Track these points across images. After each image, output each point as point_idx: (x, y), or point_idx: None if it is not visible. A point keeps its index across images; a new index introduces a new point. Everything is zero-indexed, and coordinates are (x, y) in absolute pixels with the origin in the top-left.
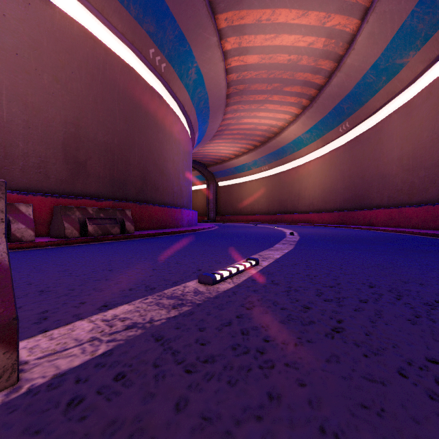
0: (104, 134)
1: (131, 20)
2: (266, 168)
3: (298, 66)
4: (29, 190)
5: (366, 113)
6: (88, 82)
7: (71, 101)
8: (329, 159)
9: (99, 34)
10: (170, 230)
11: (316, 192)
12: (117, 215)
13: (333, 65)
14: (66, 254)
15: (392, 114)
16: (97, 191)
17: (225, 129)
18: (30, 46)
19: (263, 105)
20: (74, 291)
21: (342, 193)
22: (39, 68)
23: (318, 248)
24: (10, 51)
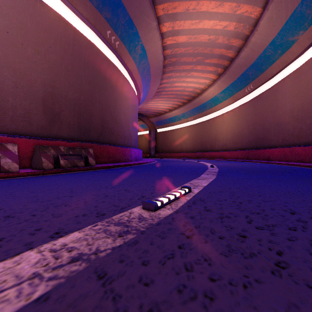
0: (73, 93)
1: (93, 9)
2: (191, 119)
3: (216, 44)
4: (16, 133)
5: (266, 78)
6: (61, 54)
7: (49, 68)
8: (238, 112)
9: (69, 19)
10: (122, 164)
11: (228, 136)
12: (82, 152)
13: (241, 43)
14: (41, 182)
15: (285, 78)
16: (68, 135)
17: (162, 91)
18: (18, 26)
19: (190, 73)
20: (35, 216)
21: (247, 137)
22: (24, 43)
23: (235, 178)
24: (2, 30)
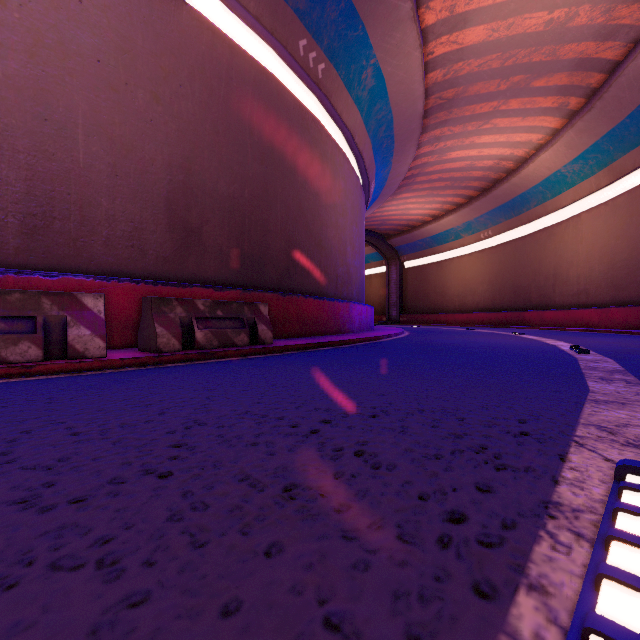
0: (229, 183)
1: None
2: (488, 233)
3: (567, 32)
4: (116, 274)
5: None
6: (203, 100)
7: (179, 132)
8: (626, 205)
9: (221, 25)
10: (332, 339)
11: (594, 269)
12: (245, 312)
13: None
14: (132, 389)
15: None
16: (217, 275)
17: (418, 174)
18: (118, 47)
19: (489, 121)
20: None
21: None
22: (131, 81)
23: None
24: (89, 57)
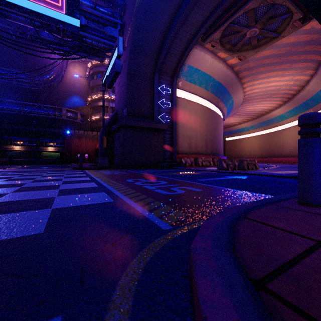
0: (210, 135)
1: (217, 98)
2: (259, 130)
3: (280, 89)
4: (200, 154)
5: None
6: (208, 122)
7: (206, 129)
8: None
9: (208, 105)
10: None
11: (294, 145)
12: None
13: (300, 88)
14: None
15: None
16: (209, 153)
17: (235, 113)
18: (201, 119)
19: (260, 102)
20: None
21: None
22: (202, 123)
23: (282, 167)
24: (198, 122)
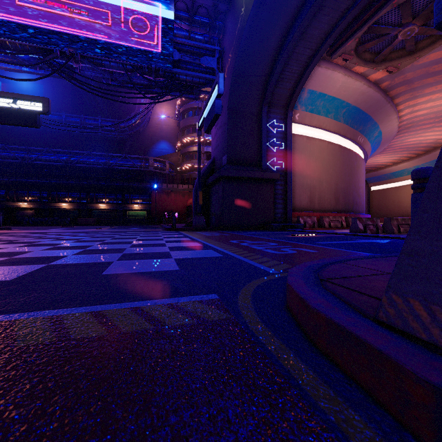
0: (343, 185)
1: (354, 131)
2: None
3: None
4: (327, 211)
5: None
6: (339, 166)
7: (336, 176)
8: None
9: (340, 142)
10: None
11: None
12: None
13: None
14: None
15: None
16: (341, 209)
17: (387, 148)
18: (328, 161)
19: (430, 129)
20: None
21: None
22: (329, 168)
23: None
24: (324, 166)
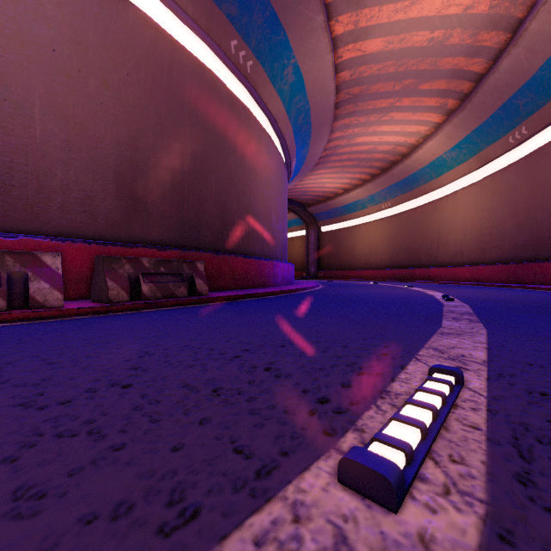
0: (170, 159)
1: None
2: (388, 205)
3: (445, 48)
4: (70, 235)
5: None
6: (148, 88)
7: (126, 114)
8: (490, 186)
9: (163, 24)
10: (258, 291)
11: (467, 235)
12: (184, 269)
13: (504, 38)
14: (90, 332)
15: None
16: (160, 237)
17: (331, 155)
18: (71, 39)
19: (387, 114)
20: None
21: (513, 236)
22: (83, 69)
23: (544, 333)
24: (45, 46)
